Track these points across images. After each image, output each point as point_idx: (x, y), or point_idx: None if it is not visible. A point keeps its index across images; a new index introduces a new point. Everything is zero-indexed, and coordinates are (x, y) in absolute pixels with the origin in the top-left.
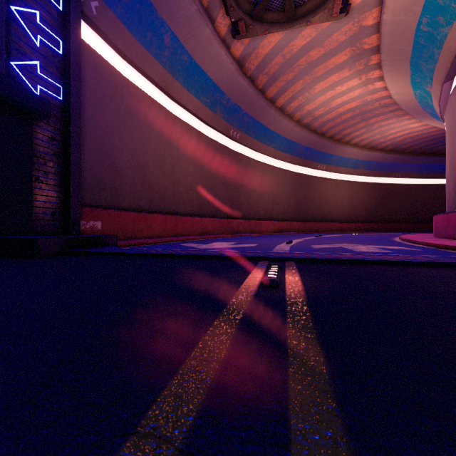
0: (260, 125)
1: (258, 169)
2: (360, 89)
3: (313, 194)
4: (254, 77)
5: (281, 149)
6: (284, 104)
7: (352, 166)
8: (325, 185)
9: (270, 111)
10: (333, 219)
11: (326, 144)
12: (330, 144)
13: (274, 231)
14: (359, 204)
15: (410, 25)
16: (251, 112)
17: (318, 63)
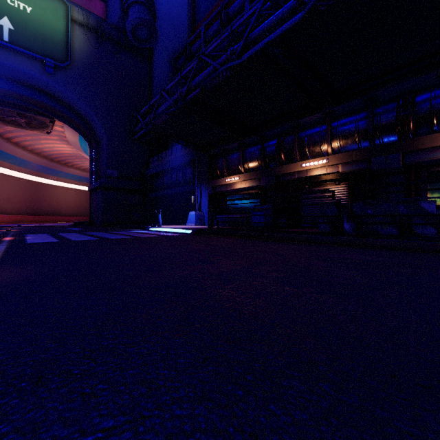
0: None
1: None
2: (70, 148)
3: (46, 196)
4: None
5: (16, 164)
6: (18, 141)
7: (77, 179)
8: (56, 190)
9: (6, 144)
10: (63, 214)
11: (55, 165)
12: (58, 166)
13: (10, 222)
14: (83, 204)
15: (78, 145)
16: None
17: (41, 135)
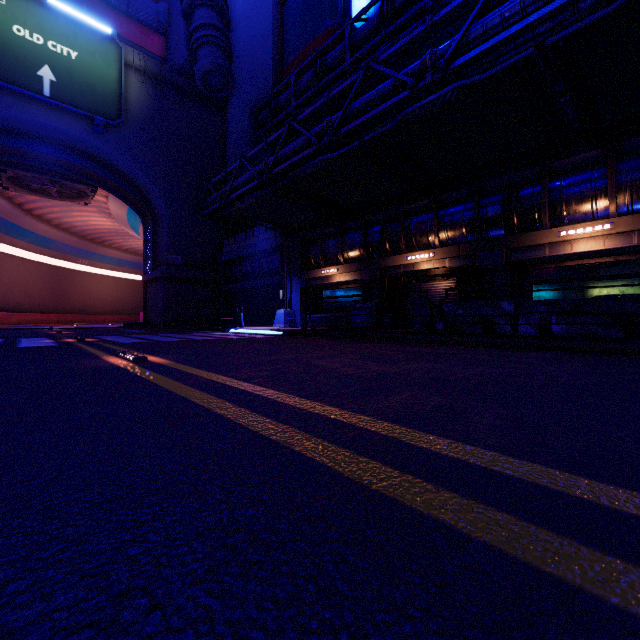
0: (13, 225)
1: (7, 262)
2: (110, 223)
3: (75, 287)
4: (13, 198)
5: (36, 244)
6: (42, 214)
7: (117, 264)
8: (88, 279)
9: (26, 218)
10: (97, 312)
11: (88, 245)
12: (92, 245)
13: (28, 323)
14: (124, 298)
15: (125, 220)
16: (5, 216)
17: (74, 206)
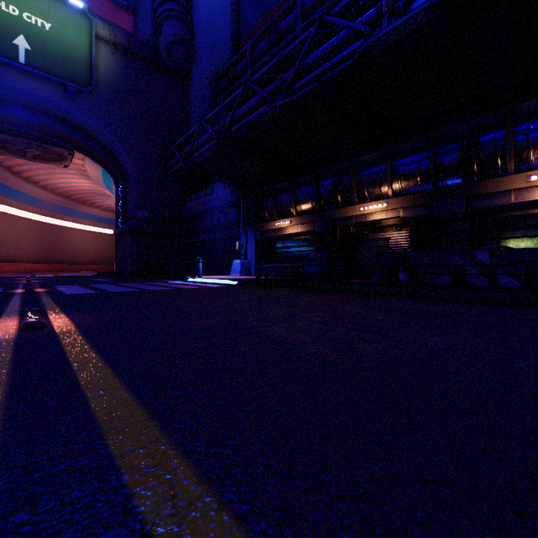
0: (4, 185)
1: None
2: (89, 184)
3: (61, 240)
4: (2, 161)
5: (26, 203)
6: (29, 176)
7: (97, 221)
8: (72, 234)
9: (15, 179)
10: (80, 262)
11: (72, 204)
12: (75, 204)
13: (18, 272)
14: (104, 250)
15: (101, 181)
16: None
17: (57, 168)
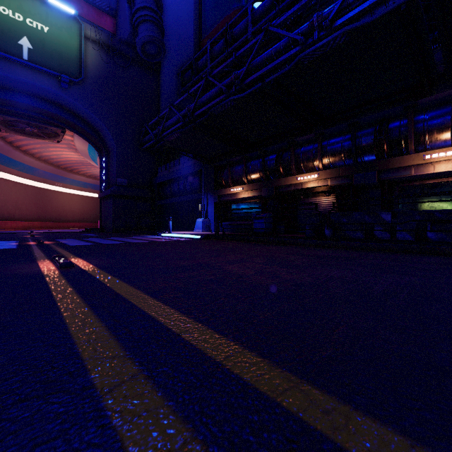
0: (6, 157)
1: (3, 184)
2: (77, 156)
3: (52, 202)
4: (5, 137)
5: (24, 171)
6: (27, 149)
7: (83, 186)
8: (62, 197)
9: (16, 152)
10: (68, 220)
11: (61, 172)
12: (64, 172)
13: (18, 228)
14: (88, 210)
15: (87, 153)
16: (0, 151)
17: (50, 143)
